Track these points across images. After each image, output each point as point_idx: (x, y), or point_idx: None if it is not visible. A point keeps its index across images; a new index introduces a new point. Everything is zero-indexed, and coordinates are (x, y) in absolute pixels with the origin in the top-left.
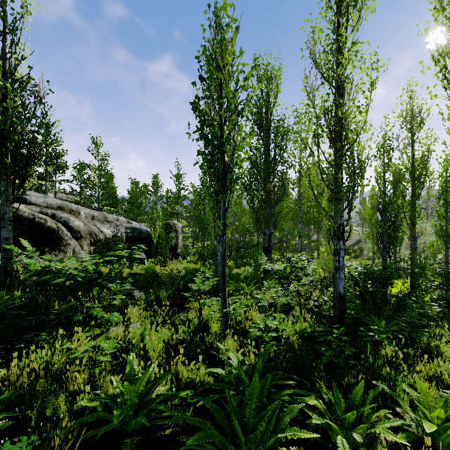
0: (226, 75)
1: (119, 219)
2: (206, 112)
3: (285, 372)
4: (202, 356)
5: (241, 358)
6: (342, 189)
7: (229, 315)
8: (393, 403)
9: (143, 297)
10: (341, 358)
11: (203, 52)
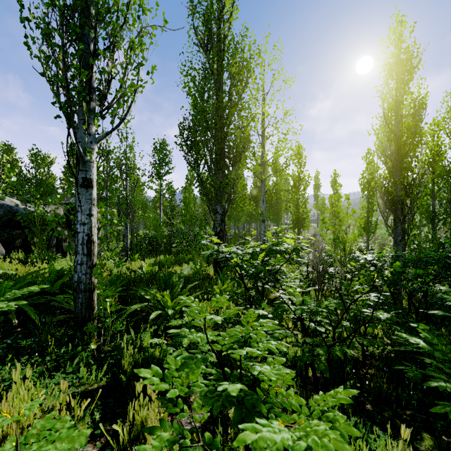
0: None
1: None
2: None
3: None
4: None
5: None
6: None
7: None
8: None
9: None
10: None
11: None
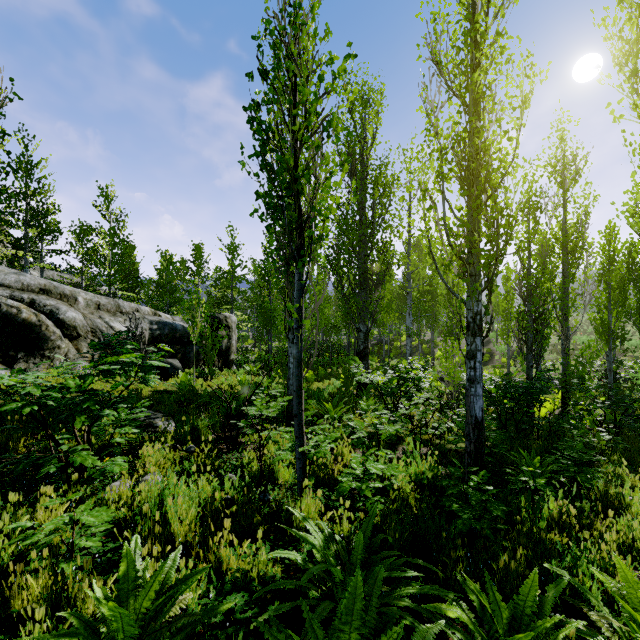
0: (302, 67)
1: (141, 309)
2: (270, 125)
3: (398, 548)
4: (264, 526)
5: (328, 530)
6: (480, 259)
7: (308, 456)
8: (573, 597)
9: (171, 428)
10: (485, 521)
11: (266, 30)
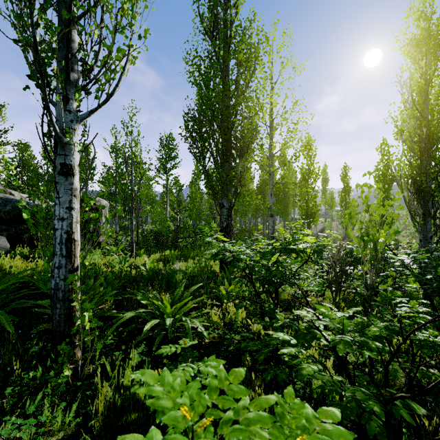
0: None
1: None
2: None
3: None
4: None
5: None
6: None
7: None
8: None
9: None
10: None
11: None
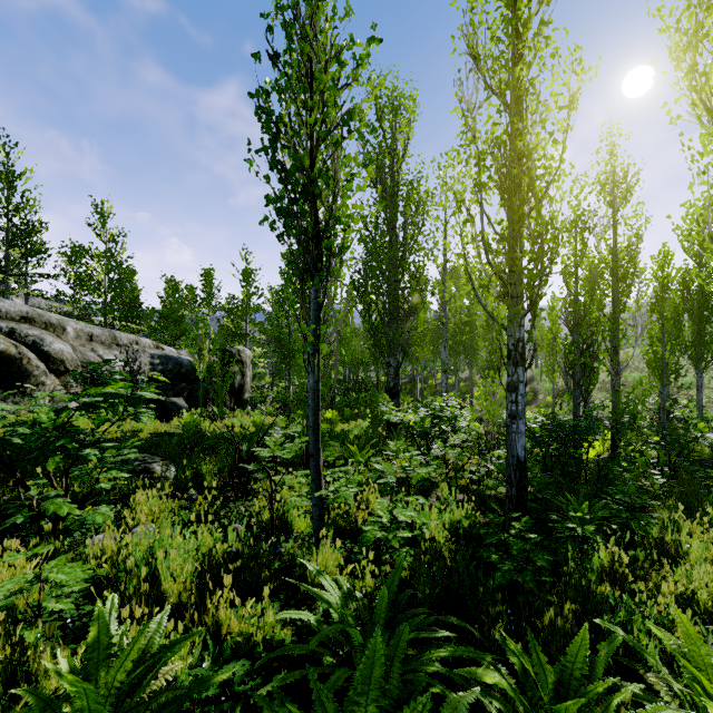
0: (319, 50)
1: (141, 342)
2: (281, 116)
3: (429, 606)
4: (274, 582)
5: (347, 585)
6: (522, 278)
7: (326, 502)
8: (628, 657)
9: (171, 474)
10: (528, 573)
11: (277, 8)
